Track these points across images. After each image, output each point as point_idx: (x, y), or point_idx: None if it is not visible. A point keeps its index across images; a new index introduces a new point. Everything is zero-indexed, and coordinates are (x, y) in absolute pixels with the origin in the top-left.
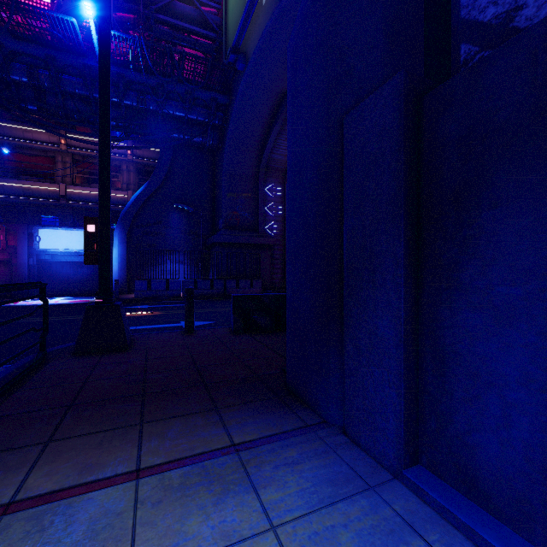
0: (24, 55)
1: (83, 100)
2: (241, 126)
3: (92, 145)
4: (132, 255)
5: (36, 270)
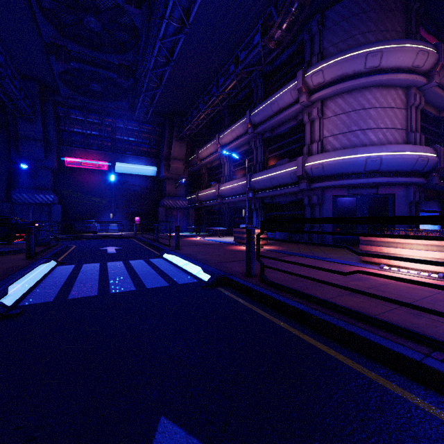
0: None
1: None
2: None
3: None
4: None
5: None
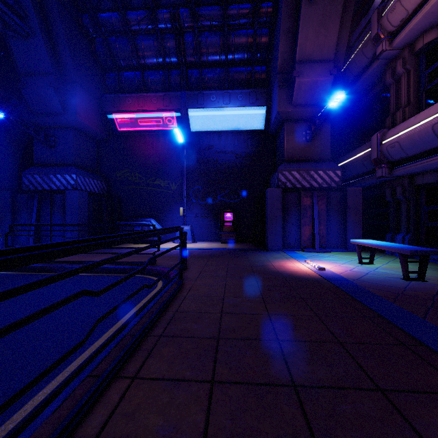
0: None
1: None
2: None
3: None
4: None
5: None
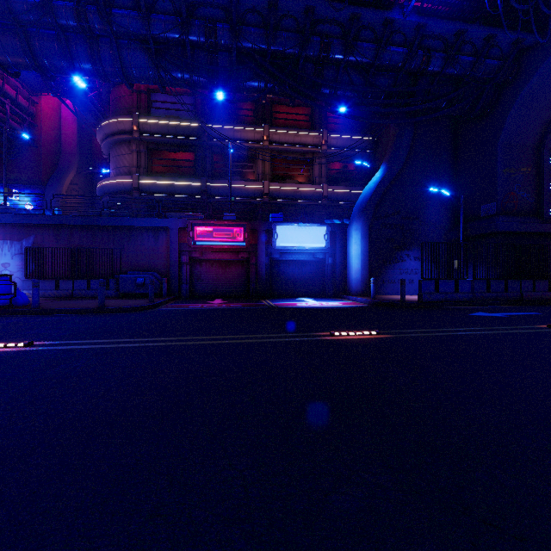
0: (324, 21)
1: (361, 70)
2: (550, 74)
3: (290, 139)
4: (371, 251)
5: (268, 269)
